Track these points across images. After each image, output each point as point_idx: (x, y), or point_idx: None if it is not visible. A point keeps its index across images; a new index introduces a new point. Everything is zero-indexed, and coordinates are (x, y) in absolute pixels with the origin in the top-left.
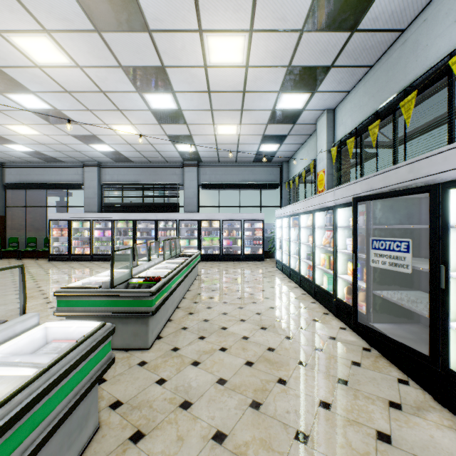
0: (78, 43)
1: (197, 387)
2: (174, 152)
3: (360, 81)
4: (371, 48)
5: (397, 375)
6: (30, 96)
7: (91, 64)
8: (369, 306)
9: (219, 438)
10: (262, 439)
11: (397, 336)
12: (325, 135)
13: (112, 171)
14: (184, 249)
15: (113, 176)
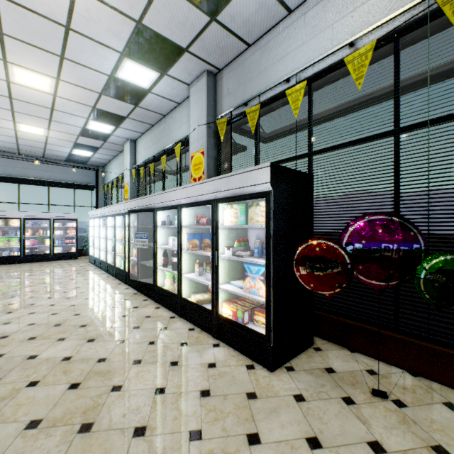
0: None
1: (11, 330)
2: None
3: (149, 130)
4: (150, 117)
5: (144, 299)
6: None
7: None
8: (138, 270)
9: (33, 338)
10: (61, 332)
11: (148, 282)
12: (129, 157)
13: None
14: None
15: None
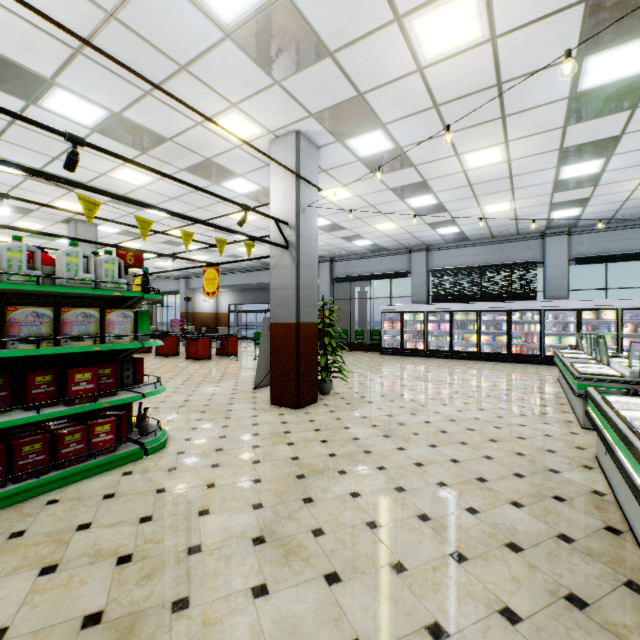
0: (529, 142)
1: None
2: (540, 221)
3: None
4: None
5: None
6: (427, 197)
7: (524, 155)
8: None
9: None
10: None
11: None
12: None
13: (441, 254)
14: (552, 348)
15: (442, 260)
